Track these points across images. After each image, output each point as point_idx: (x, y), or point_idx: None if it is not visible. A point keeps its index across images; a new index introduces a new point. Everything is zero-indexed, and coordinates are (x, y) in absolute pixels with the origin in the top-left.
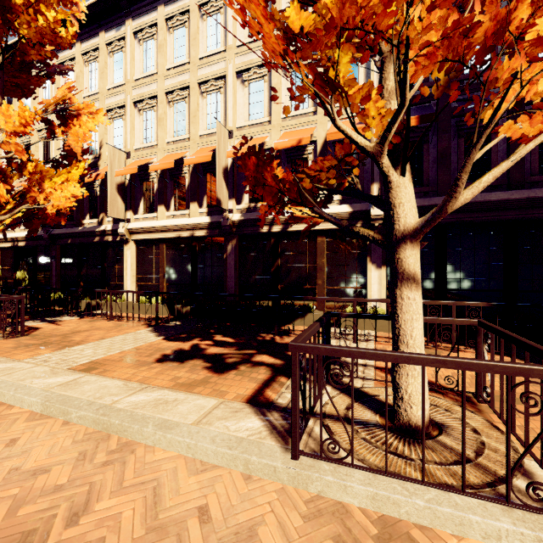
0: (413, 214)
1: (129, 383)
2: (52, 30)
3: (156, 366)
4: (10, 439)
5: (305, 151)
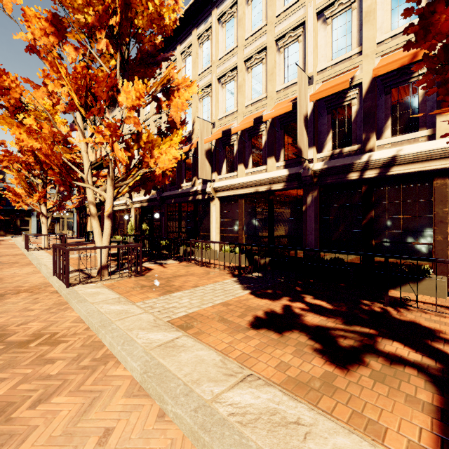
0: None
1: (227, 360)
2: (158, 13)
3: (252, 335)
4: (105, 426)
5: (413, 73)
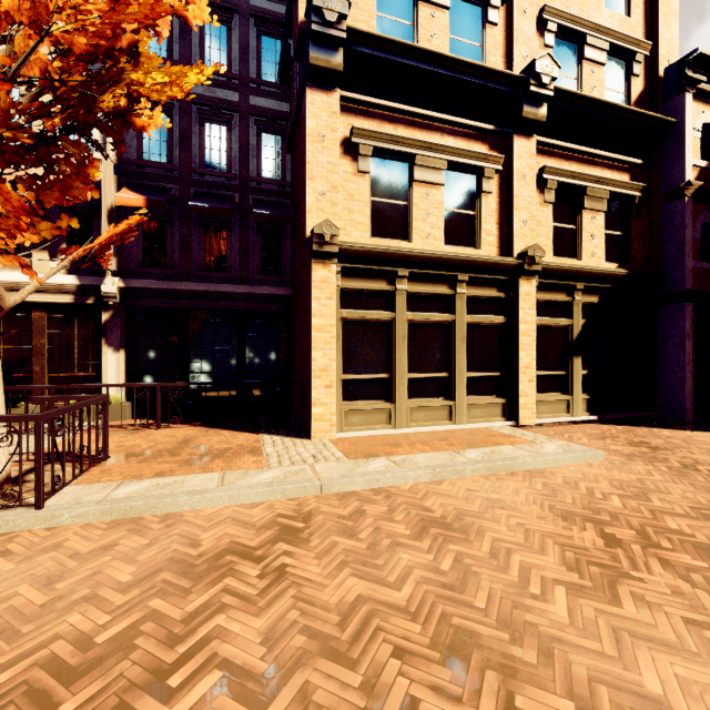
0: None
1: None
2: None
3: None
4: None
5: None
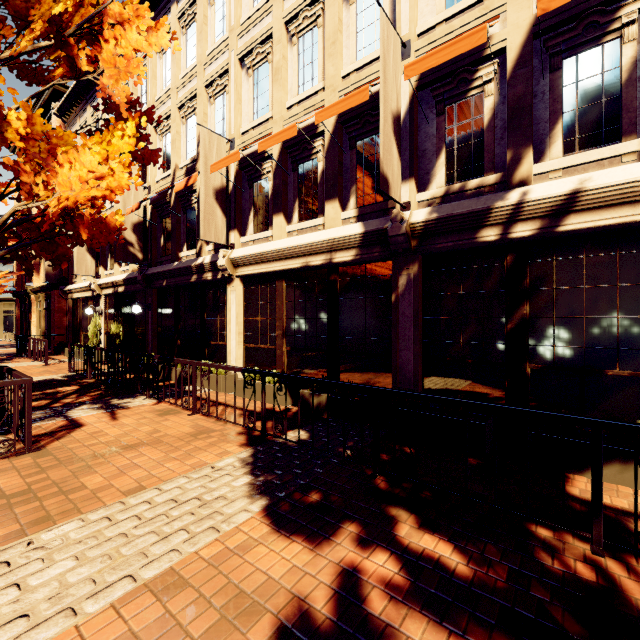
0: None
1: None
2: None
3: None
4: None
5: (609, 23)
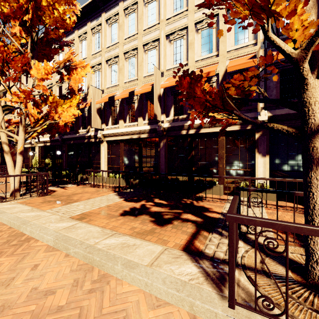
0: None
1: (104, 229)
2: (61, 18)
3: (120, 219)
4: (34, 264)
5: (210, 81)
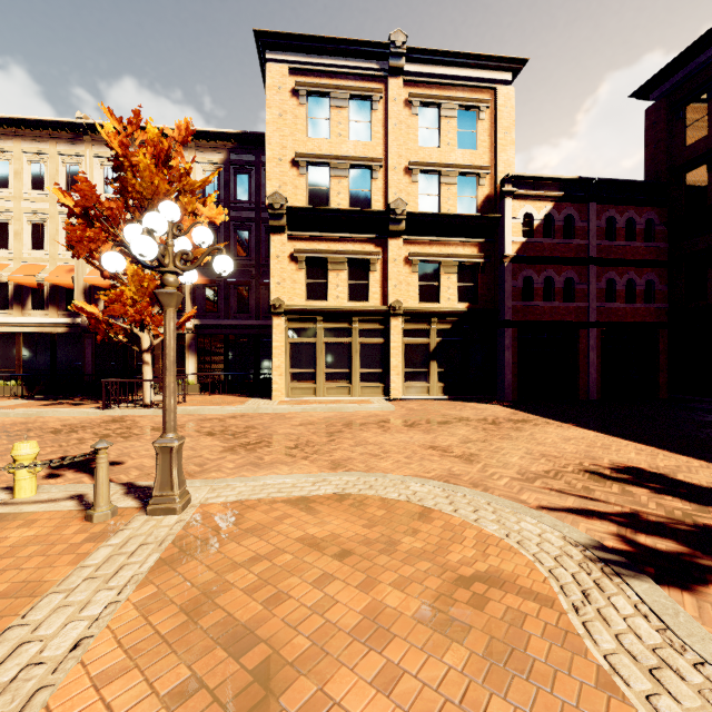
0: (148, 344)
1: (30, 409)
2: None
3: (41, 406)
4: None
5: None
